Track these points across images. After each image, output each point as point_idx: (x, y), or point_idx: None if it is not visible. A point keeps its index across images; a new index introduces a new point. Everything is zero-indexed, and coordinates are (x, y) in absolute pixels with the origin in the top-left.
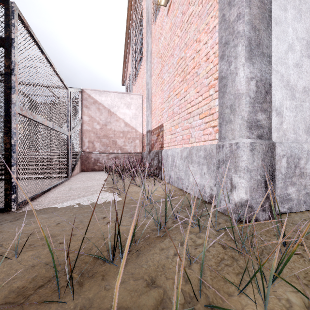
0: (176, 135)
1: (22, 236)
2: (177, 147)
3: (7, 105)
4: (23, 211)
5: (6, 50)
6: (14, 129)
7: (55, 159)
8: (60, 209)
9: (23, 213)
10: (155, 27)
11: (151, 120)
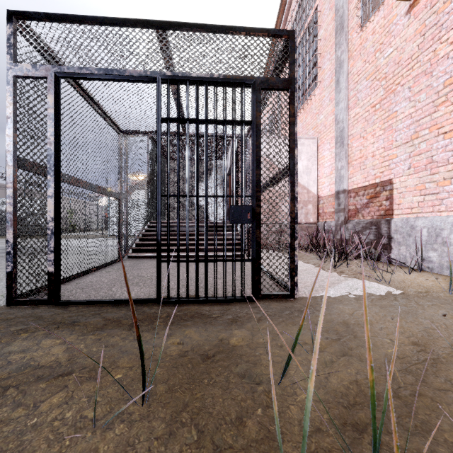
0: (441, 196)
1: (388, 331)
2: (447, 214)
3: (293, 164)
4: (297, 299)
5: (291, 93)
6: (295, 194)
7: (212, 232)
8: (343, 300)
9: (304, 302)
10: (363, 36)
11: (348, 174)
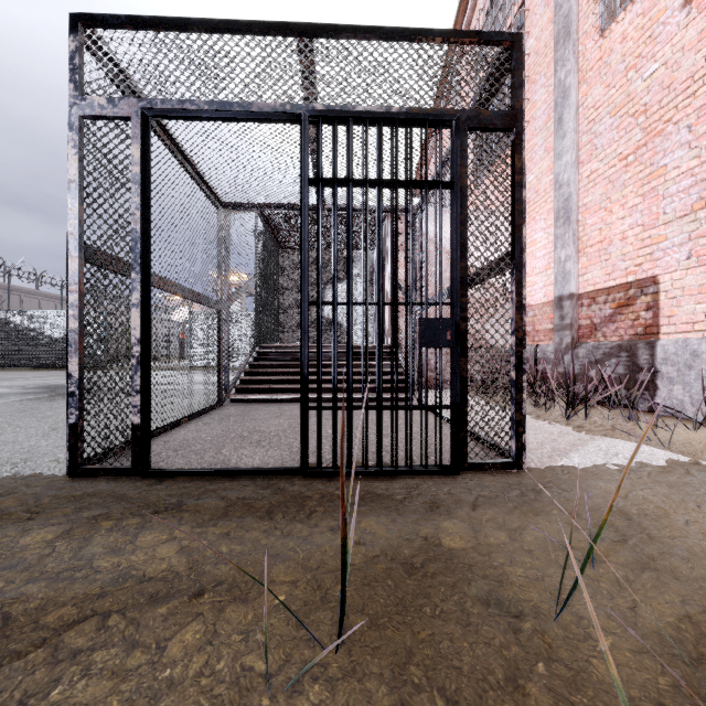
0: None
1: (702, 527)
2: None
3: (519, 250)
4: (522, 470)
5: (517, 136)
6: (523, 299)
7: (359, 362)
8: (600, 473)
9: (536, 475)
10: (606, 45)
11: (577, 269)
